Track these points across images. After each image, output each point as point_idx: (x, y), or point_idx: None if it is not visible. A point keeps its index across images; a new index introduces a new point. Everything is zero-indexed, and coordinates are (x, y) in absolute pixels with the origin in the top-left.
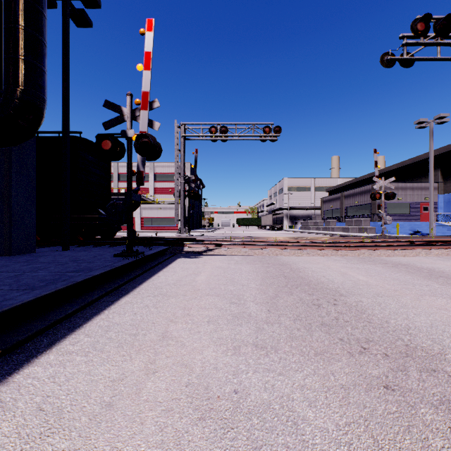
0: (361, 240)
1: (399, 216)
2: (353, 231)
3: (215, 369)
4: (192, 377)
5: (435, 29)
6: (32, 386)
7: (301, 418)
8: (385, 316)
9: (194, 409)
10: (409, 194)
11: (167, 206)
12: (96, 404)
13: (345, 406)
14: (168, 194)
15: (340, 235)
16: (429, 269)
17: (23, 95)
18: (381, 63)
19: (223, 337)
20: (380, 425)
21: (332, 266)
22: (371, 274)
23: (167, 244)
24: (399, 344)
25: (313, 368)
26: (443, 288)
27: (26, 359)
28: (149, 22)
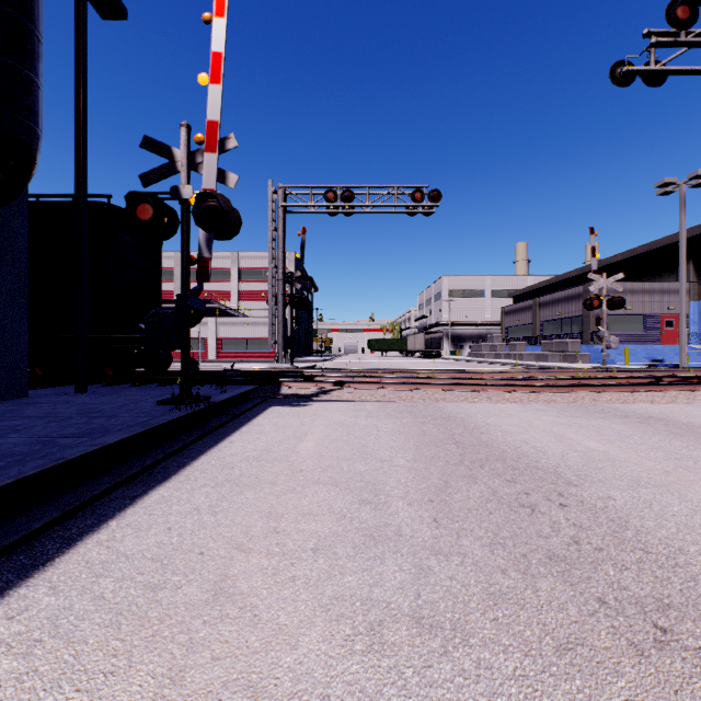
0: (571, 375)
1: (628, 336)
2: (554, 360)
3: None
4: None
5: None
6: None
7: None
8: (673, 536)
9: None
10: (642, 301)
11: (258, 319)
12: None
13: None
14: (259, 302)
15: (534, 365)
16: None
17: None
18: (611, 78)
19: (344, 596)
20: None
21: (536, 421)
22: (608, 438)
23: (253, 383)
24: None
25: (562, 699)
26: None
27: None
28: (219, 2)
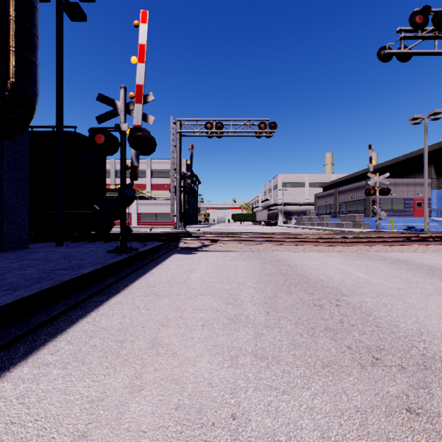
0: (356, 236)
1: (393, 212)
2: (347, 226)
3: (210, 386)
4: (182, 396)
5: (434, 22)
6: None
7: None
8: (393, 319)
9: None
10: (402, 190)
11: (163, 201)
12: (67, 435)
13: (364, 437)
14: (164, 190)
15: (335, 230)
16: (430, 266)
17: (14, 87)
18: (378, 57)
19: (218, 345)
20: None
21: (330, 262)
22: (371, 271)
23: (162, 240)
24: (414, 353)
25: (321, 384)
26: None
27: None
28: (143, 14)
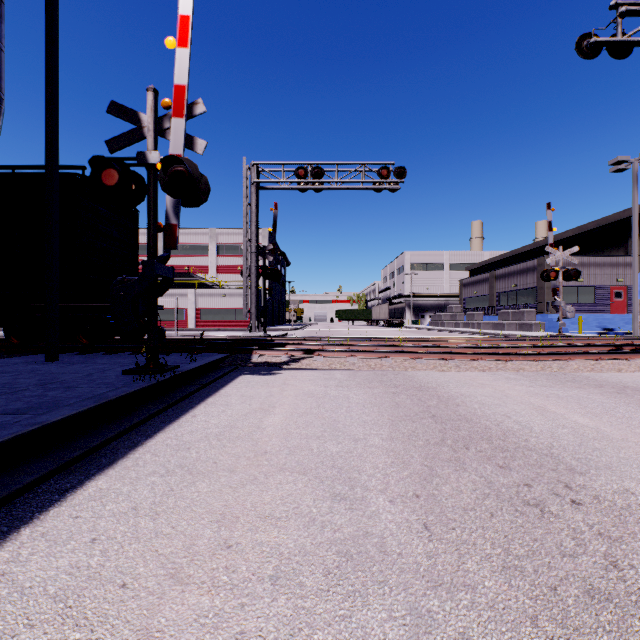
0: (532, 343)
1: (579, 306)
2: (510, 328)
3: None
4: None
5: None
6: None
7: None
8: None
9: None
10: (593, 274)
11: (234, 291)
12: None
13: None
14: (236, 275)
15: (493, 334)
16: None
17: None
18: (578, 50)
19: None
20: None
21: (510, 391)
22: (592, 410)
23: (224, 351)
24: None
25: None
26: None
27: None
28: None
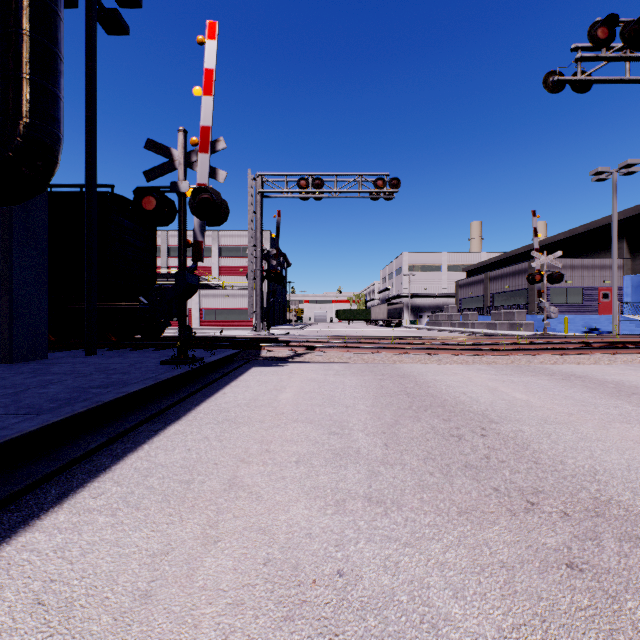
0: (514, 341)
1: (568, 307)
2: (502, 328)
3: (309, 537)
4: (273, 549)
5: (624, 36)
6: (28, 564)
7: (442, 617)
8: (559, 454)
9: (277, 603)
10: (581, 276)
11: (237, 292)
12: (125, 594)
13: (510, 597)
14: (238, 276)
15: (484, 333)
16: (616, 383)
17: (28, 131)
18: (545, 86)
19: (319, 486)
20: (567, 630)
21: (476, 378)
22: (532, 390)
23: (237, 347)
24: (583, 496)
25: (456, 534)
26: (639, 411)
27: (23, 520)
28: (211, 27)
